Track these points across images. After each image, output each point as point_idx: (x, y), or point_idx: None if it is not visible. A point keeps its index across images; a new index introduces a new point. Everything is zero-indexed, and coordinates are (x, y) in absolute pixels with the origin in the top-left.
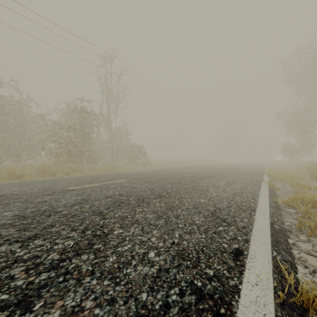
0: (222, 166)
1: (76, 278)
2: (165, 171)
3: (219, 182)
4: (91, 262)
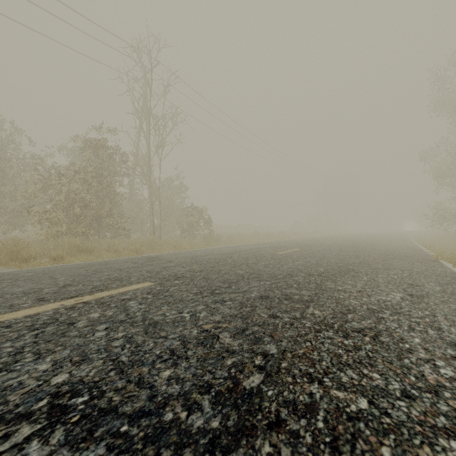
0: (338, 241)
1: None
2: (243, 252)
3: (381, 288)
4: None
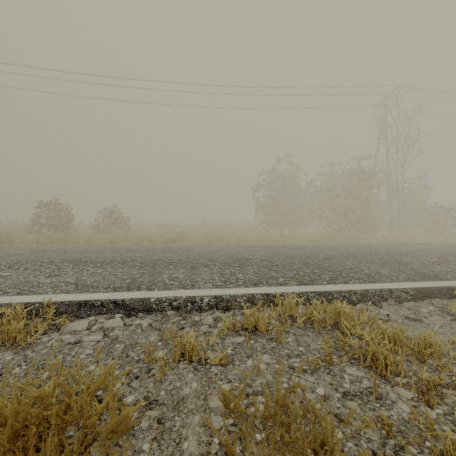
0: None
1: (451, 264)
2: None
3: None
4: (455, 264)
